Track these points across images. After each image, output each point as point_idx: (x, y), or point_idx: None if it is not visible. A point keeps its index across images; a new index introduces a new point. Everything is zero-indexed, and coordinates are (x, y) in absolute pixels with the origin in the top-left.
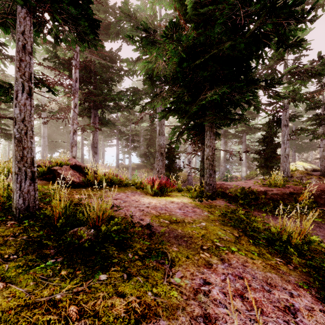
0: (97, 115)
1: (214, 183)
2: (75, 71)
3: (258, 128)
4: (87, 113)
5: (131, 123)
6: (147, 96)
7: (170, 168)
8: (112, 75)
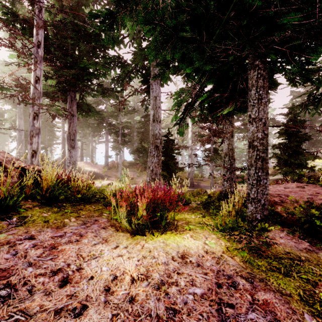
0: (74, 99)
1: (266, 197)
2: (37, 32)
3: (283, 114)
4: (60, 95)
5: (124, 117)
6: (138, 73)
7: (168, 167)
8: (94, 47)
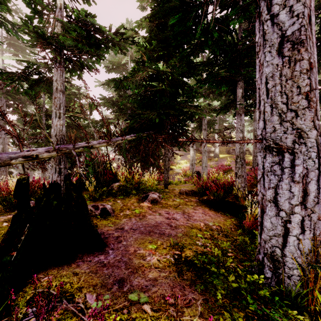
0: None
1: None
2: None
3: None
4: None
5: None
6: None
7: None
8: None
